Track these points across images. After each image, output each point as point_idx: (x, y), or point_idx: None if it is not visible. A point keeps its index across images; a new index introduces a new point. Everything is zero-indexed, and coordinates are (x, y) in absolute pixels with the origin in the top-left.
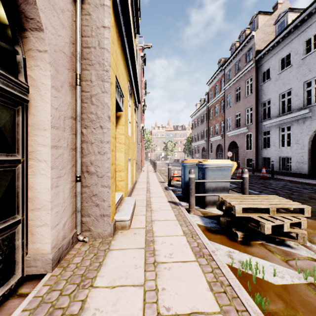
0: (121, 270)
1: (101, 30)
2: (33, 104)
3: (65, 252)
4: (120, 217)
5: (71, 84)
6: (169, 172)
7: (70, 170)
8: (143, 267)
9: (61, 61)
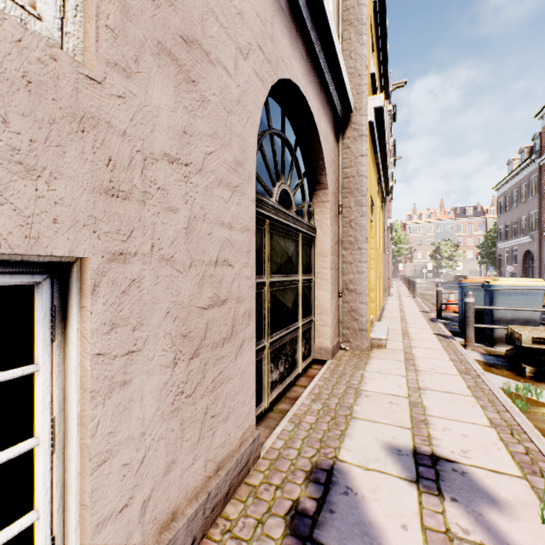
0: (385, 368)
1: (359, 160)
2: (318, 239)
3: (335, 351)
4: (375, 335)
5: (336, 215)
6: (438, 297)
7: (336, 286)
8: (404, 370)
9: (333, 202)
